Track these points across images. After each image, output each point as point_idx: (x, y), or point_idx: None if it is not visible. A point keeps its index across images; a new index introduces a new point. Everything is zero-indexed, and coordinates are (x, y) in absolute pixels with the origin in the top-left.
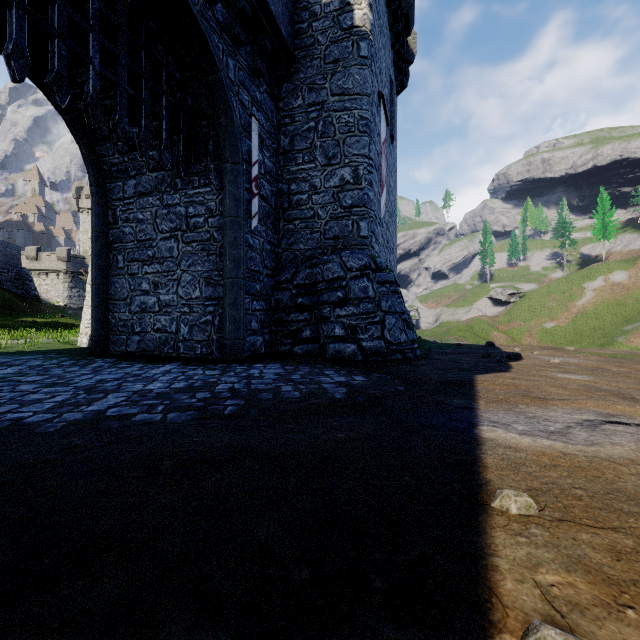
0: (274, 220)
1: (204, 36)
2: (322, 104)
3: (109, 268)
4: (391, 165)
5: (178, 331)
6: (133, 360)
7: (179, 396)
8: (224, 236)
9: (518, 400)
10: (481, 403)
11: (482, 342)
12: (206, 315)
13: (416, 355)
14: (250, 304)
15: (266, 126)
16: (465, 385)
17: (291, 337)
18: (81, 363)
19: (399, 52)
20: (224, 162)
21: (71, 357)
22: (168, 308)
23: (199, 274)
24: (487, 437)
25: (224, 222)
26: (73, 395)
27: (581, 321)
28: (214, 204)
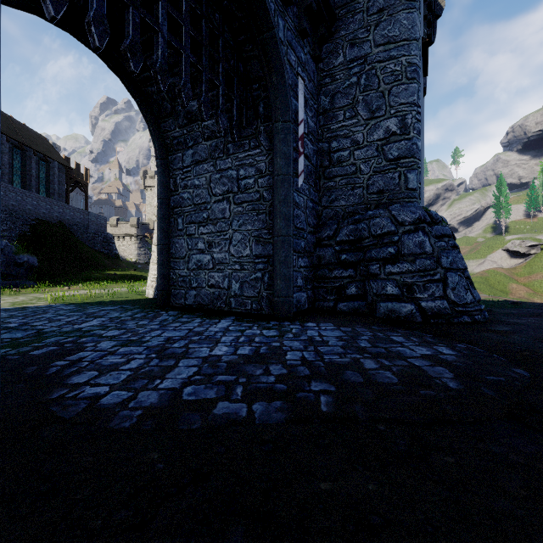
0: (315, 178)
1: None
2: (365, 57)
3: (171, 230)
4: None
5: (230, 287)
6: (191, 313)
7: (252, 369)
8: (274, 195)
9: None
10: None
11: (499, 294)
12: (256, 272)
13: (485, 317)
14: (296, 261)
15: (309, 87)
16: None
17: (334, 293)
18: (150, 316)
19: (430, 5)
20: (275, 121)
21: (141, 309)
22: (221, 265)
23: (249, 233)
24: None
25: (274, 181)
26: (146, 360)
27: None
28: (263, 165)
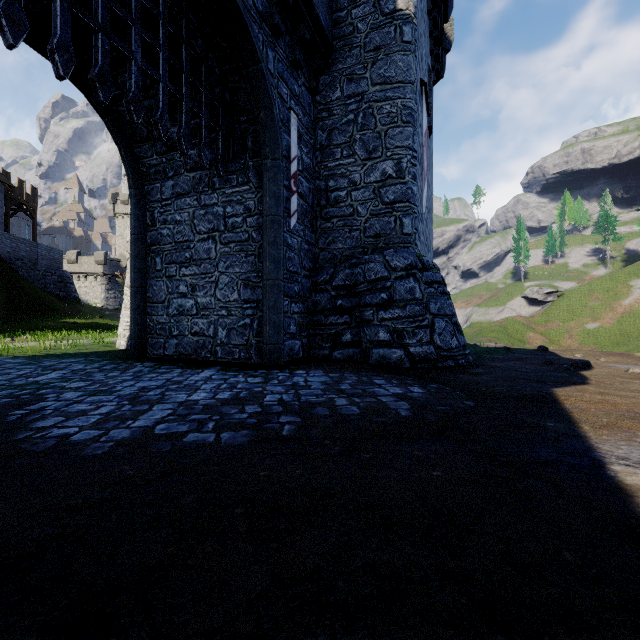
0: (311, 219)
1: (246, 25)
2: (362, 95)
3: (147, 271)
4: (429, 159)
5: (216, 335)
6: (171, 364)
7: (227, 410)
8: (263, 236)
9: (631, 425)
10: (586, 428)
11: (517, 344)
12: (244, 318)
13: (469, 362)
14: (289, 307)
15: (304, 121)
16: (548, 402)
17: (330, 341)
18: (121, 367)
19: (437, 39)
20: (264, 158)
21: (111, 360)
22: (206, 311)
23: (237, 276)
24: (632, 484)
25: (263, 221)
26: (117, 406)
27: (628, 322)
28: (253, 203)
